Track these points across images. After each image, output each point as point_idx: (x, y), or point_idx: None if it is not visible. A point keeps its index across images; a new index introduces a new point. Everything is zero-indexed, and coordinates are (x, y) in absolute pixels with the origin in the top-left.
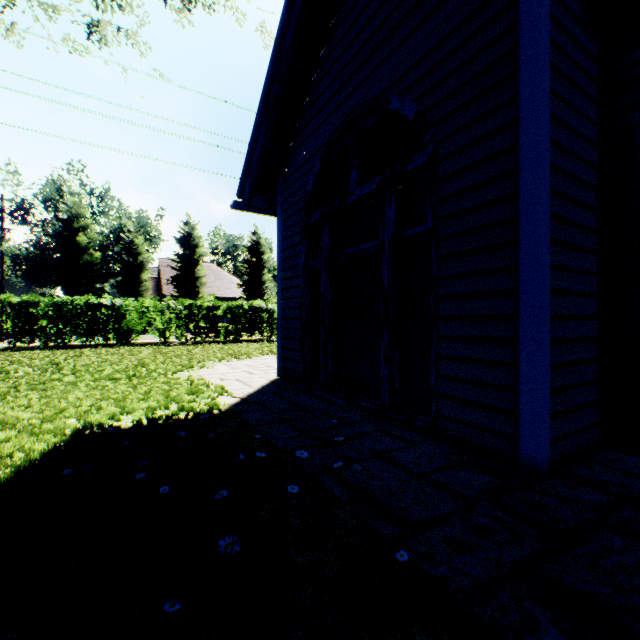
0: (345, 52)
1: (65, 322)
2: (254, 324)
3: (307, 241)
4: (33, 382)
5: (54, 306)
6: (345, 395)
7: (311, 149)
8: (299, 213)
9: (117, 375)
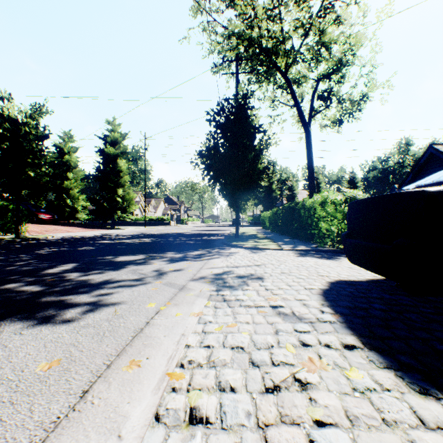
0: (438, 164)
1: None
2: None
3: None
4: None
5: None
6: None
7: None
8: None
9: None
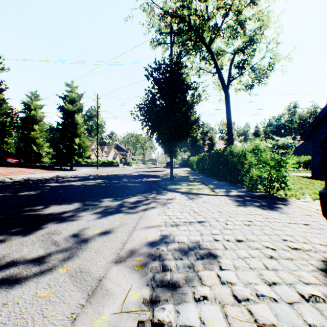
0: None
1: None
2: None
3: (321, 148)
4: None
5: None
6: None
7: (323, 132)
8: (319, 143)
9: None
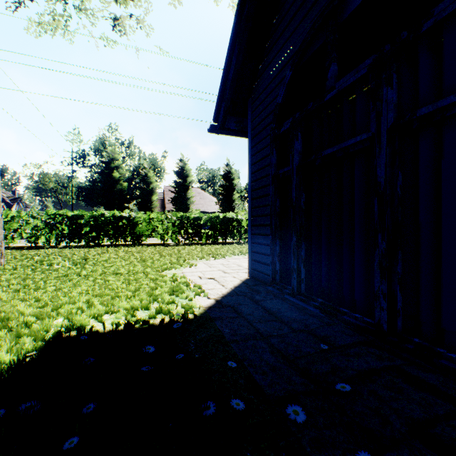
0: None
1: (99, 229)
2: (227, 230)
3: (276, 152)
4: (58, 275)
5: (93, 218)
6: (321, 304)
7: (281, 62)
8: (268, 127)
9: (120, 270)
